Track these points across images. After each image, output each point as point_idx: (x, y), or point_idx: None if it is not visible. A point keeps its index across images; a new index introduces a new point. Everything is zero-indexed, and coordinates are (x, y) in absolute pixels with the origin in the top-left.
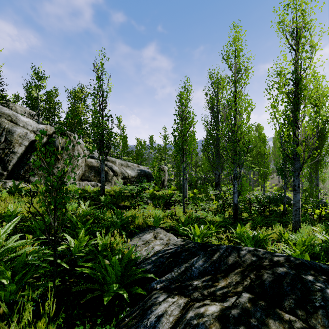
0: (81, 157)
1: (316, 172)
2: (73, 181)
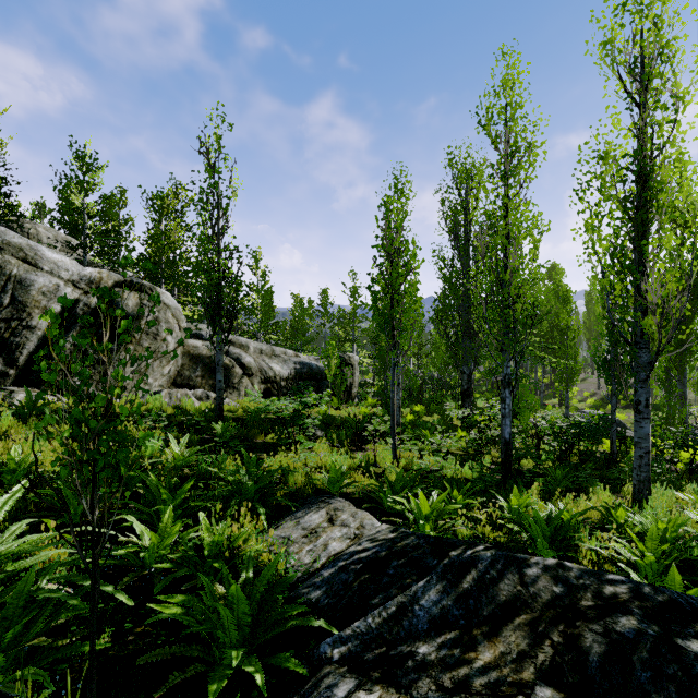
0: (174, 336)
1: (681, 369)
2: (158, 388)
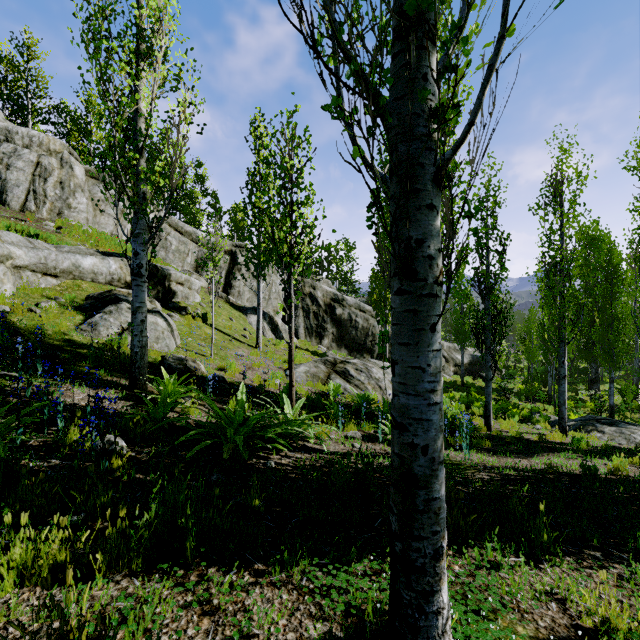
0: None
1: None
2: None
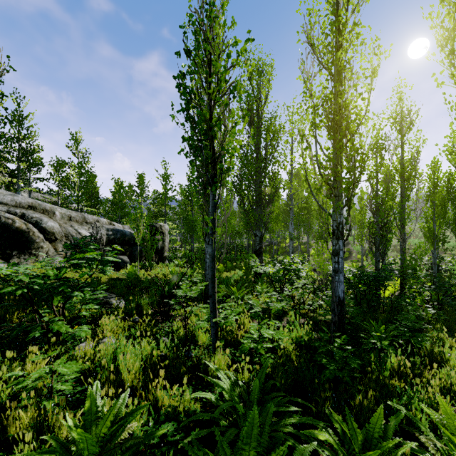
0: None
1: (403, 230)
2: None
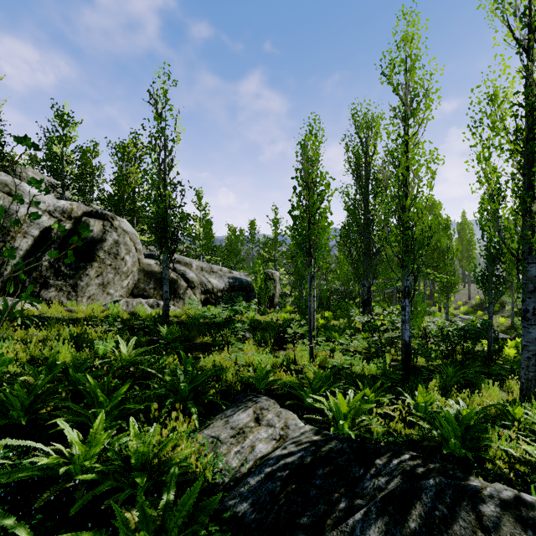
0: (131, 256)
1: None
2: (118, 298)
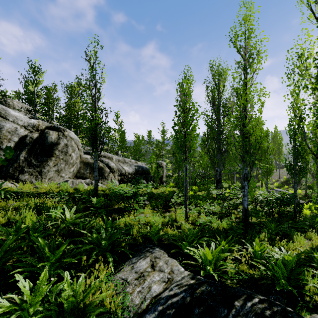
0: (75, 153)
1: None
2: (67, 179)
